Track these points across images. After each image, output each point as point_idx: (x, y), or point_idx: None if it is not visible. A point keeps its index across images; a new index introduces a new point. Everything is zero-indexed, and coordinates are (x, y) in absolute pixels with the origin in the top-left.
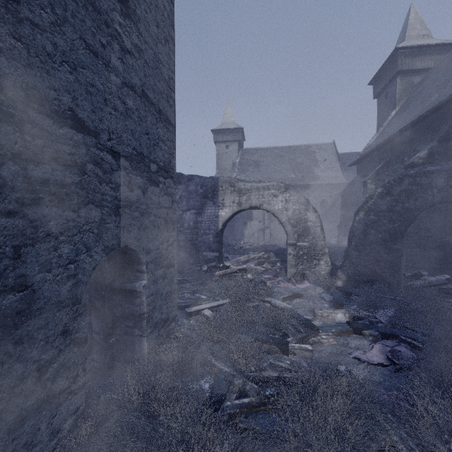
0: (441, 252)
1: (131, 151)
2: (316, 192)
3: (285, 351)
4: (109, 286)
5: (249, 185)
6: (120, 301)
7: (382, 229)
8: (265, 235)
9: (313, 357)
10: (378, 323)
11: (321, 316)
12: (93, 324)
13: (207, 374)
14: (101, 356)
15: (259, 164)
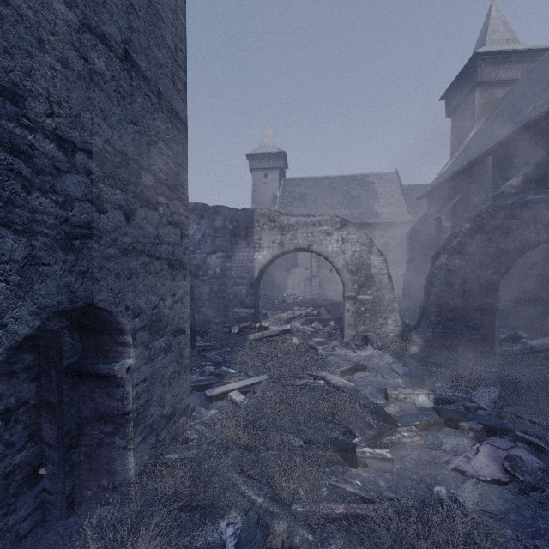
0: (538, 307)
1: (100, 145)
2: (375, 232)
3: (352, 461)
4: (71, 369)
5: (294, 219)
6: (91, 392)
7: (470, 277)
8: (314, 286)
9: (394, 469)
10: (478, 410)
11: (396, 398)
12: (44, 432)
13: (230, 510)
14: (57, 483)
15: (306, 198)
